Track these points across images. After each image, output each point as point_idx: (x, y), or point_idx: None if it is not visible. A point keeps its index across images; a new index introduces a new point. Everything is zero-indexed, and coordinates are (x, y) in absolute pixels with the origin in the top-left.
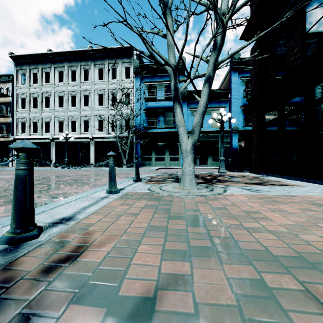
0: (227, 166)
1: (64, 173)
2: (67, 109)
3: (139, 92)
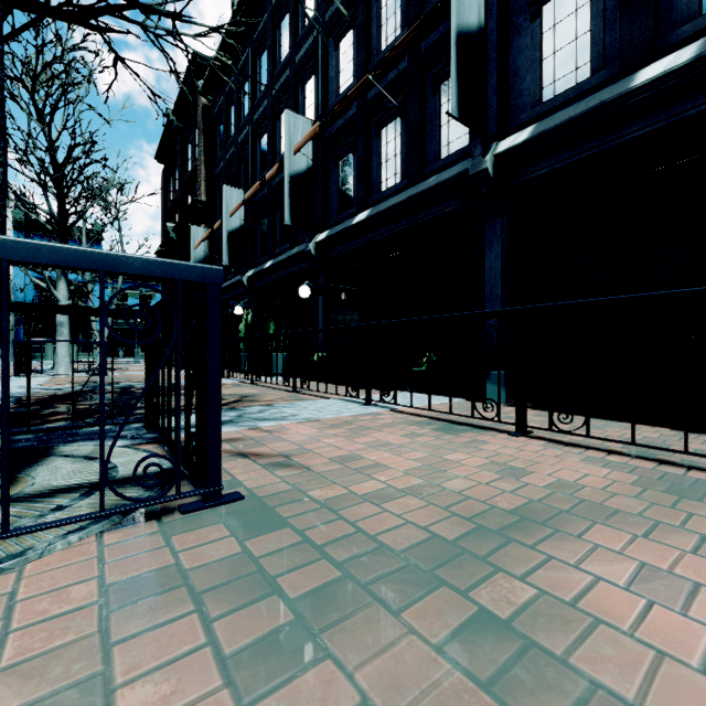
0: None
1: None
2: None
3: None
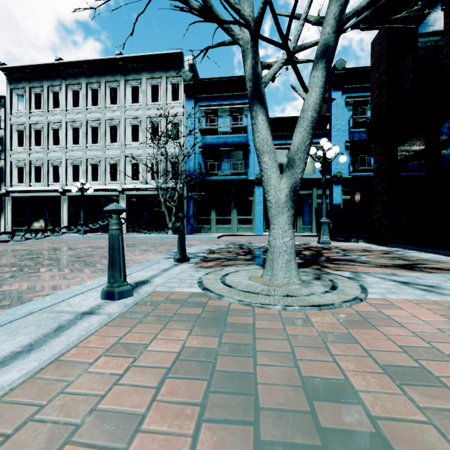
0: None
1: (72, 244)
2: (85, 147)
3: (192, 120)
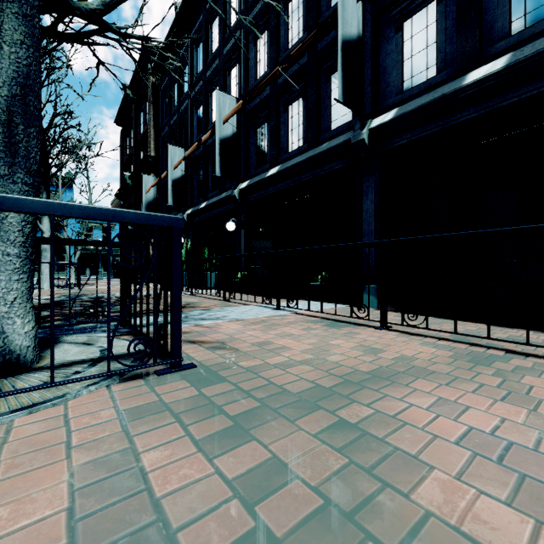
0: (117, 276)
1: None
2: None
3: None
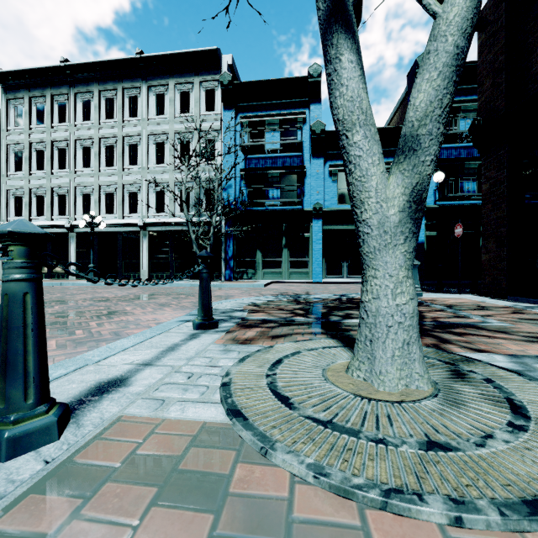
0: None
1: (70, 295)
2: (98, 171)
3: (232, 136)
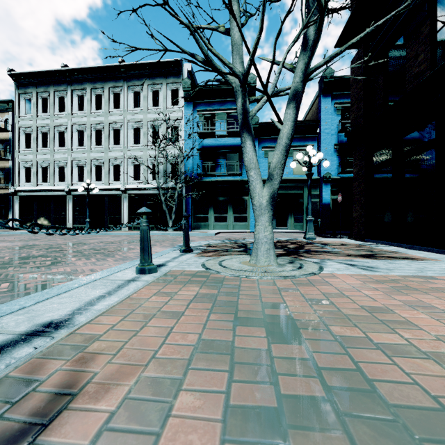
0: (315, 229)
1: (83, 240)
2: (89, 148)
3: (191, 124)
